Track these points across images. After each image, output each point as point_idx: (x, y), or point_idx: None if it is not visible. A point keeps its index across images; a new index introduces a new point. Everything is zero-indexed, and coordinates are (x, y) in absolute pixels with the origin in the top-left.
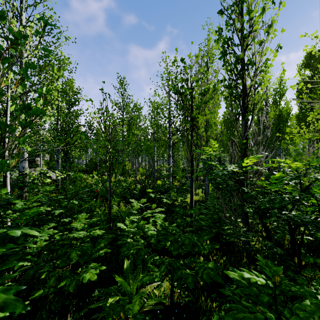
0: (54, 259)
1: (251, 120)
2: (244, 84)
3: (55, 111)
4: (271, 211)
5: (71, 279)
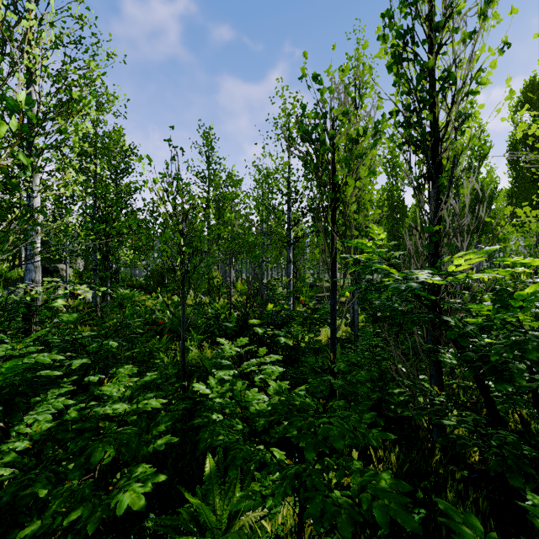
0: (62, 461)
1: (448, 187)
2: (434, 119)
3: (84, 177)
4: (510, 366)
5: (94, 503)
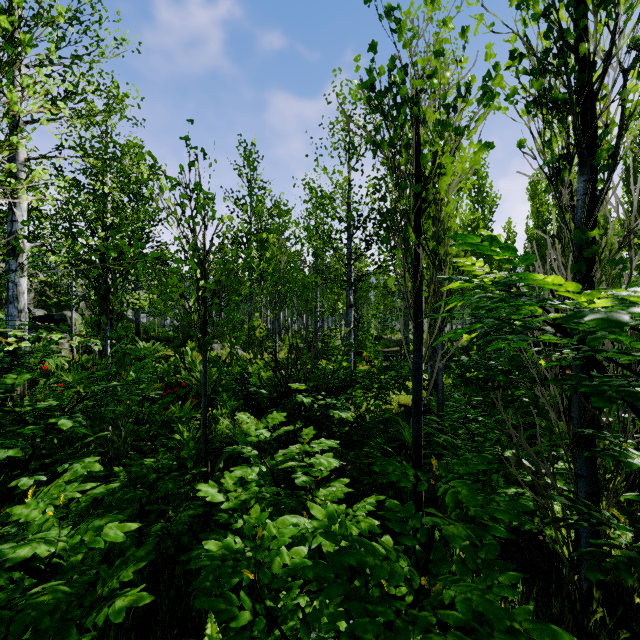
0: None
1: (610, 169)
2: (584, 61)
3: (61, 182)
4: None
5: None
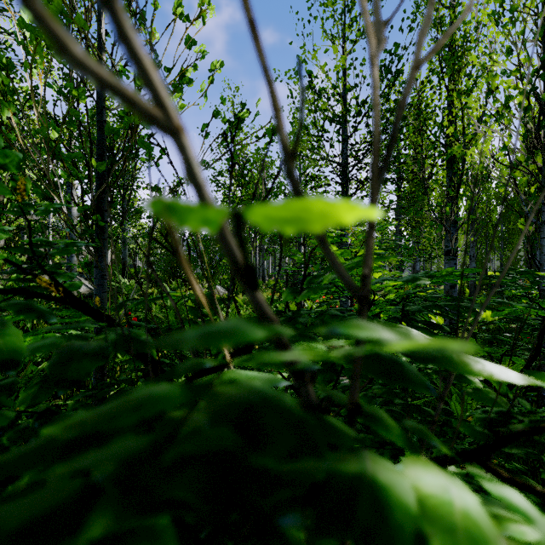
0: None
1: None
2: None
3: None
4: None
5: None
